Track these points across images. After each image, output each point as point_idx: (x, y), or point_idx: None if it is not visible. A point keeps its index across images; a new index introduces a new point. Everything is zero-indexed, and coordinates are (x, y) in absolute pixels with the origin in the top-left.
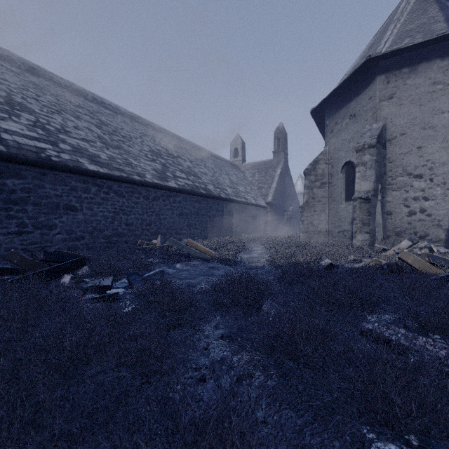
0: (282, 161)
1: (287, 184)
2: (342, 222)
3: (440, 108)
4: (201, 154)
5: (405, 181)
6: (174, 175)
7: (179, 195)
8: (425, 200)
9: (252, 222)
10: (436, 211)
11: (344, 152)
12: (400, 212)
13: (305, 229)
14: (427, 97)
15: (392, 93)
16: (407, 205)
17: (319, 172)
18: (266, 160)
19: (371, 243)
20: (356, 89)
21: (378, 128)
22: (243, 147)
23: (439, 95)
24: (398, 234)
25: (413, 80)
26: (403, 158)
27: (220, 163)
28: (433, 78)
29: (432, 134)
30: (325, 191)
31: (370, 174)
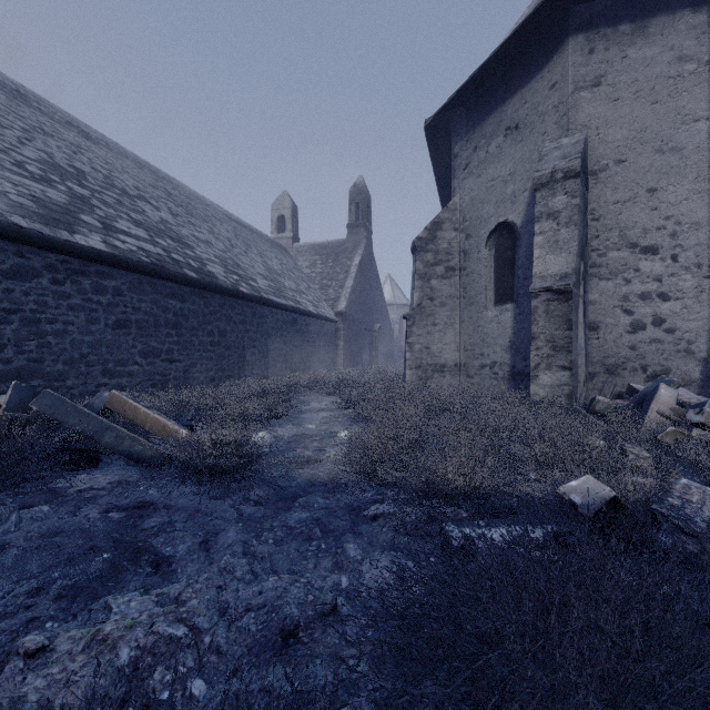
0: (363, 242)
1: (372, 285)
2: (488, 347)
3: (692, 110)
4: (207, 211)
5: (624, 259)
6: (107, 225)
7: (118, 274)
8: (663, 301)
9: (309, 349)
10: (684, 322)
11: (493, 205)
12: (616, 324)
13: (416, 362)
14: (667, 86)
15: (599, 75)
16: (628, 310)
17: (443, 246)
18: (336, 240)
19: (573, 391)
20: (521, 72)
21: (577, 141)
22: (295, 215)
23: (689, 83)
24: (612, 371)
25: (640, 49)
26: (620, 211)
27: (249, 234)
28: (677, 49)
29: (676, 163)
30: (453, 286)
31: (567, 237)
